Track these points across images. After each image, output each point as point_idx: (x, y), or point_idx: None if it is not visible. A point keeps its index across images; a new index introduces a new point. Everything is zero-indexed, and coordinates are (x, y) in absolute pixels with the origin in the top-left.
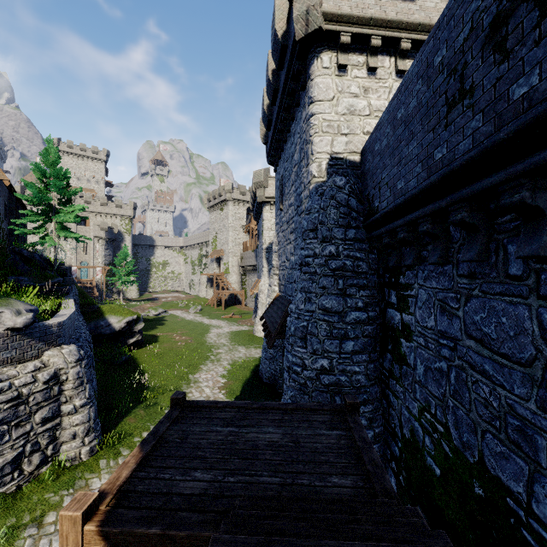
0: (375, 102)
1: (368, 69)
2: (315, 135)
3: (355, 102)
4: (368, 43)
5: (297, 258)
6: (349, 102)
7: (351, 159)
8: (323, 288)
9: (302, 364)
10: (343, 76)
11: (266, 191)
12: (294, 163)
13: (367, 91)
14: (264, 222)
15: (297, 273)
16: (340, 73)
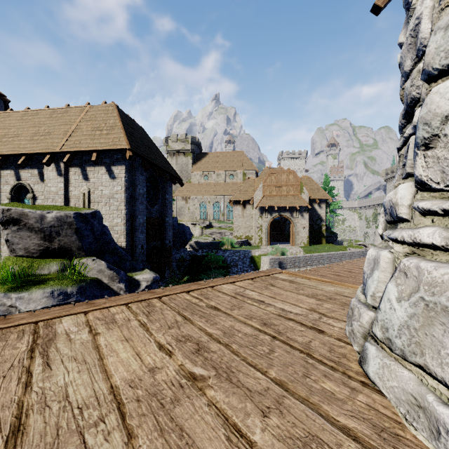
0: None
1: None
2: None
3: None
4: None
5: None
6: None
7: None
8: None
9: None
10: None
11: None
12: None
13: None
14: None
15: None
16: None
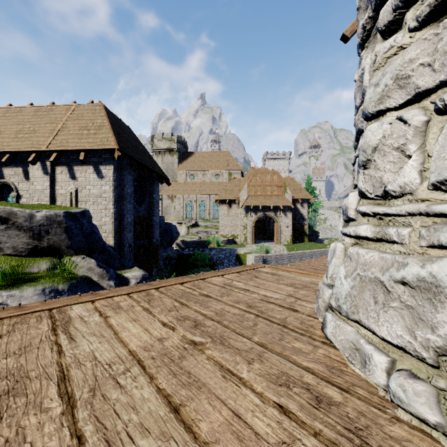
0: None
1: None
2: None
3: None
4: None
5: None
6: None
7: None
8: None
9: None
10: None
11: None
12: None
13: None
14: None
15: None
16: None
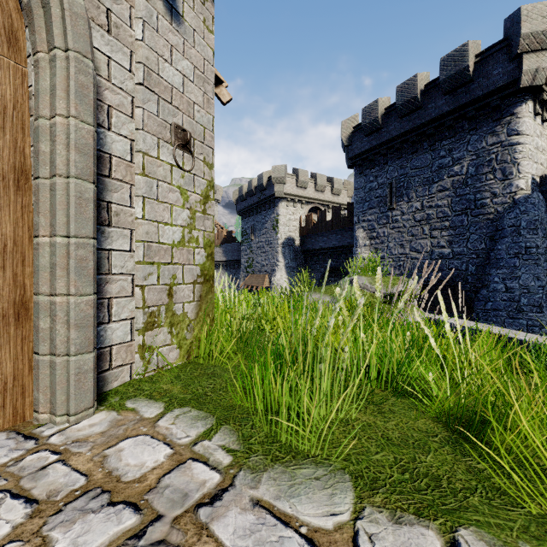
0: (543, 144)
1: (543, 120)
2: (524, 159)
3: (538, 141)
4: (545, 102)
5: (466, 250)
6: (536, 140)
7: (537, 180)
8: (546, 270)
9: (539, 325)
10: (535, 121)
11: (284, 187)
12: (451, 173)
13: (541, 135)
14: (280, 217)
15: (512, 259)
16: (534, 119)
